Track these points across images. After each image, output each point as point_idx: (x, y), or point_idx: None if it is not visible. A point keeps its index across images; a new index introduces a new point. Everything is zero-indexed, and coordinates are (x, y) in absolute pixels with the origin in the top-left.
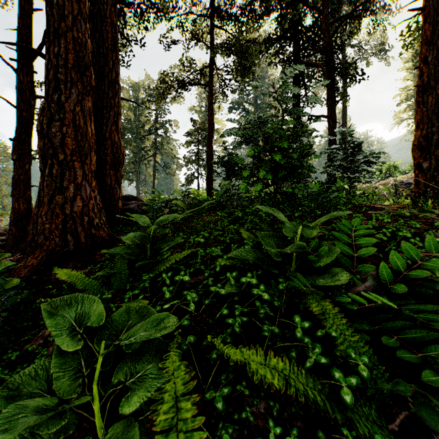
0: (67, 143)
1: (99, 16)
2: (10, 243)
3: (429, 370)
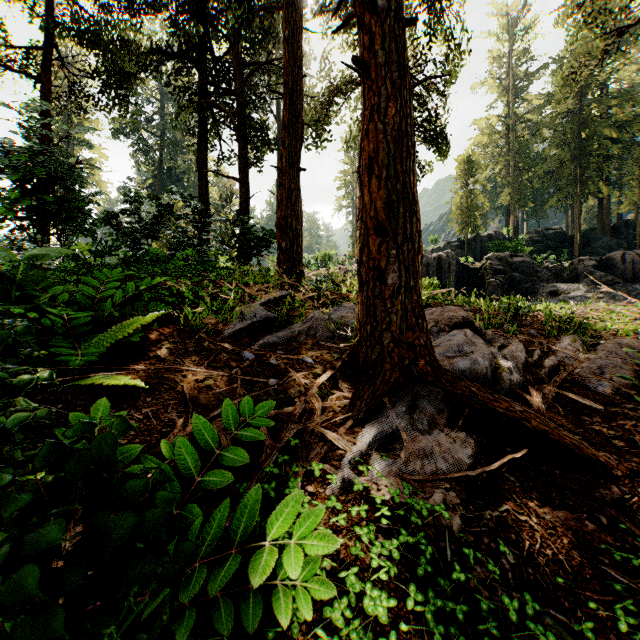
0: None
1: None
2: None
3: (68, 349)
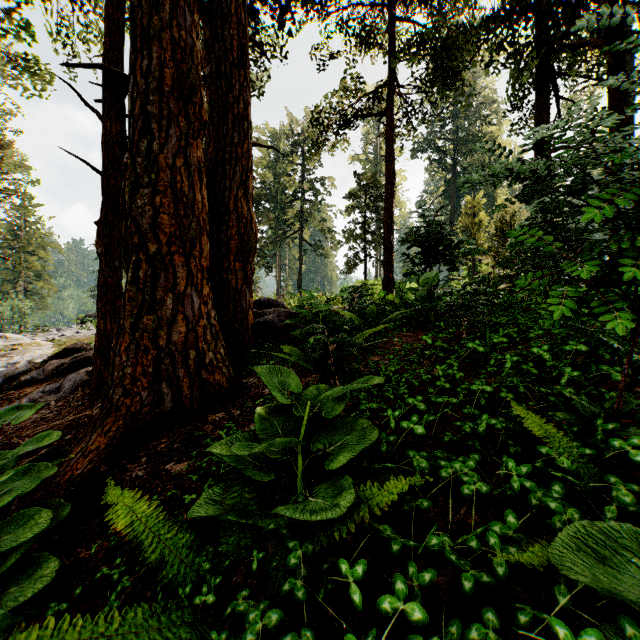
0: (162, 223)
1: (219, 14)
2: (92, 382)
3: None
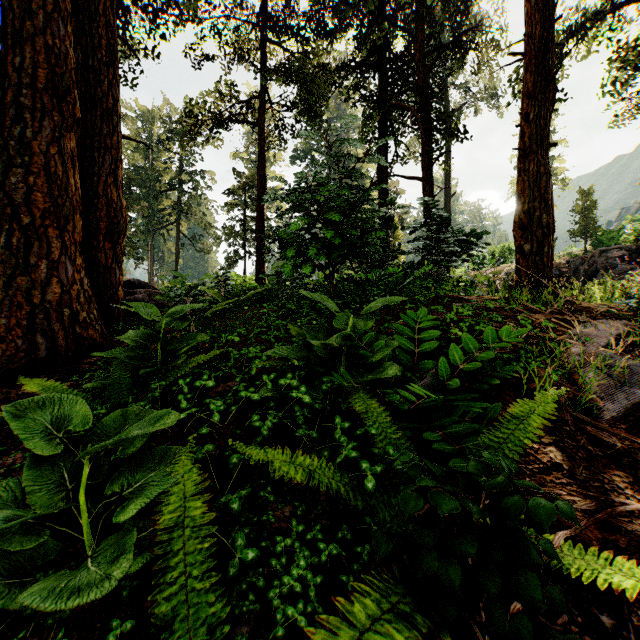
0: (36, 199)
1: (87, 11)
2: None
3: (460, 459)
